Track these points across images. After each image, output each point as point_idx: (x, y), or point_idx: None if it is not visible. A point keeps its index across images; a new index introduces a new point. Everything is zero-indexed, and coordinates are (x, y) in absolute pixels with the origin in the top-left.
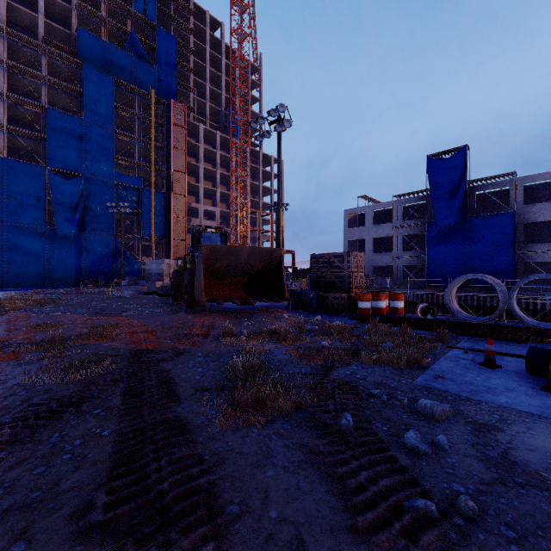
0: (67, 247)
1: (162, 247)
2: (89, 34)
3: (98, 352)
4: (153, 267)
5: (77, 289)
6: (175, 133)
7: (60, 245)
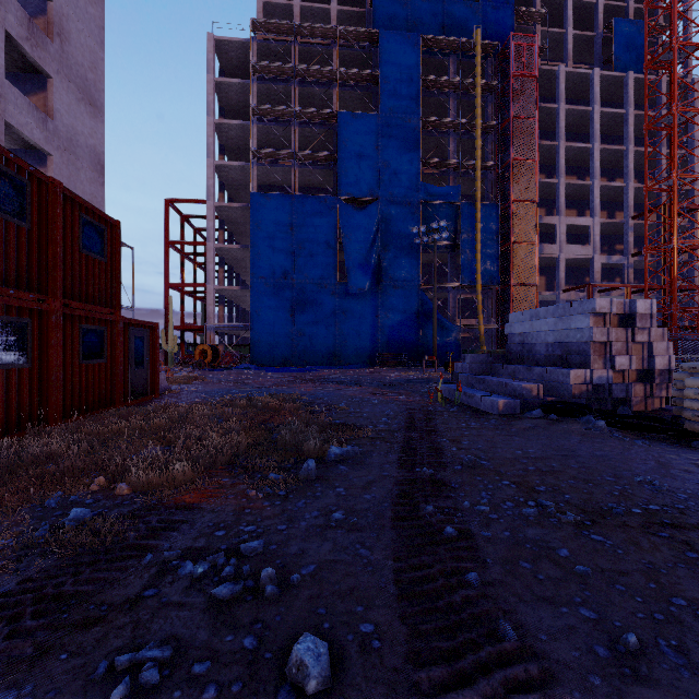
0: (360, 308)
1: (491, 301)
2: None
3: None
4: (541, 326)
5: (372, 372)
6: (516, 92)
7: (352, 306)
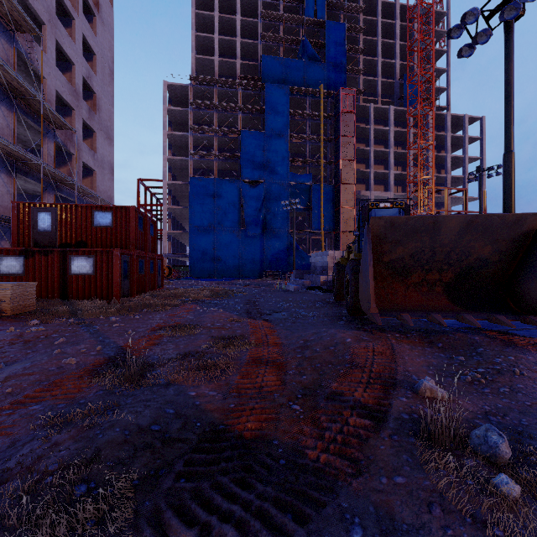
0: (254, 244)
1: (330, 240)
2: (270, 58)
3: (150, 425)
4: (318, 259)
5: (259, 281)
6: (343, 121)
7: (249, 243)
